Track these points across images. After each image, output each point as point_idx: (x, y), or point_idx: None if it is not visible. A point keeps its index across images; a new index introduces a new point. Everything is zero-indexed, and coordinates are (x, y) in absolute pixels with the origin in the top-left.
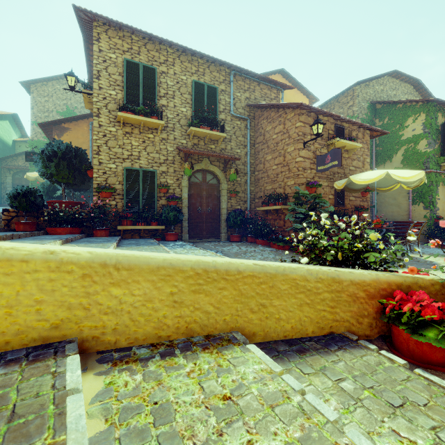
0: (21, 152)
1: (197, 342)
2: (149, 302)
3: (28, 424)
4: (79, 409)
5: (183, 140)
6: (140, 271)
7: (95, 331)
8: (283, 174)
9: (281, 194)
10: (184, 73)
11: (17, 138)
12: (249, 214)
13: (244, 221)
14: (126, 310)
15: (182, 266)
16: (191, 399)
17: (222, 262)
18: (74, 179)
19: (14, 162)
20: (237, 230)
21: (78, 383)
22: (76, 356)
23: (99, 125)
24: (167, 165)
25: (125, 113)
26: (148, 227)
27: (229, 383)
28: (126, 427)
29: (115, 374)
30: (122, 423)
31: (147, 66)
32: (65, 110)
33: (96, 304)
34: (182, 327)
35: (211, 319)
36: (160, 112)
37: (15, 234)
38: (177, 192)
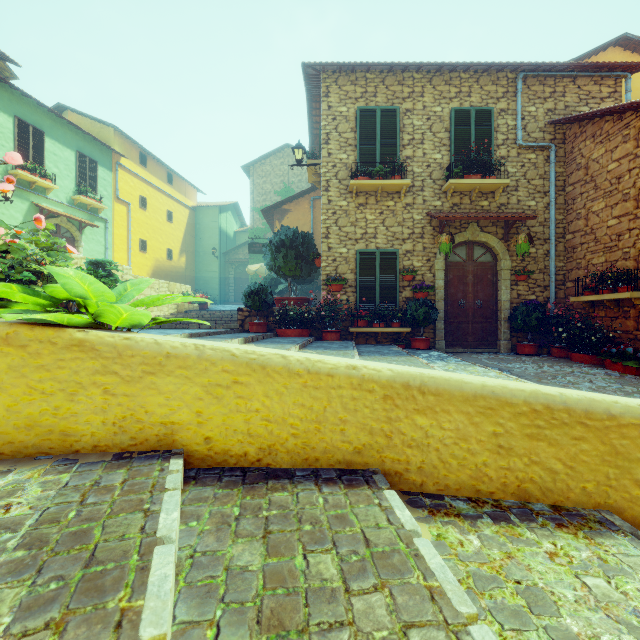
0: (241, 244)
1: (541, 512)
2: (462, 441)
3: (389, 555)
4: (436, 558)
5: (437, 201)
6: (450, 398)
7: (398, 465)
8: (633, 233)
9: (628, 271)
10: (438, 102)
11: (237, 228)
12: (556, 309)
13: (544, 321)
14: (433, 446)
15: (510, 397)
16: (574, 595)
17: (576, 397)
18: (300, 270)
19: (235, 255)
20: (530, 336)
21: (416, 525)
22: (393, 491)
23: (328, 201)
24: (412, 242)
25: (359, 180)
26: (388, 330)
27: (635, 593)
28: (491, 599)
29: (438, 525)
30: (483, 592)
31: (385, 109)
32: (282, 188)
33: (398, 433)
34: (511, 484)
35: (558, 482)
36: (404, 168)
37: (254, 336)
38: (428, 278)
